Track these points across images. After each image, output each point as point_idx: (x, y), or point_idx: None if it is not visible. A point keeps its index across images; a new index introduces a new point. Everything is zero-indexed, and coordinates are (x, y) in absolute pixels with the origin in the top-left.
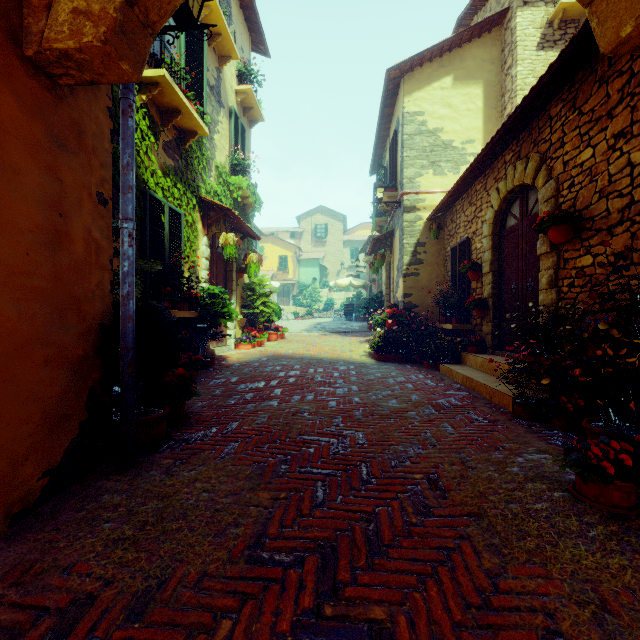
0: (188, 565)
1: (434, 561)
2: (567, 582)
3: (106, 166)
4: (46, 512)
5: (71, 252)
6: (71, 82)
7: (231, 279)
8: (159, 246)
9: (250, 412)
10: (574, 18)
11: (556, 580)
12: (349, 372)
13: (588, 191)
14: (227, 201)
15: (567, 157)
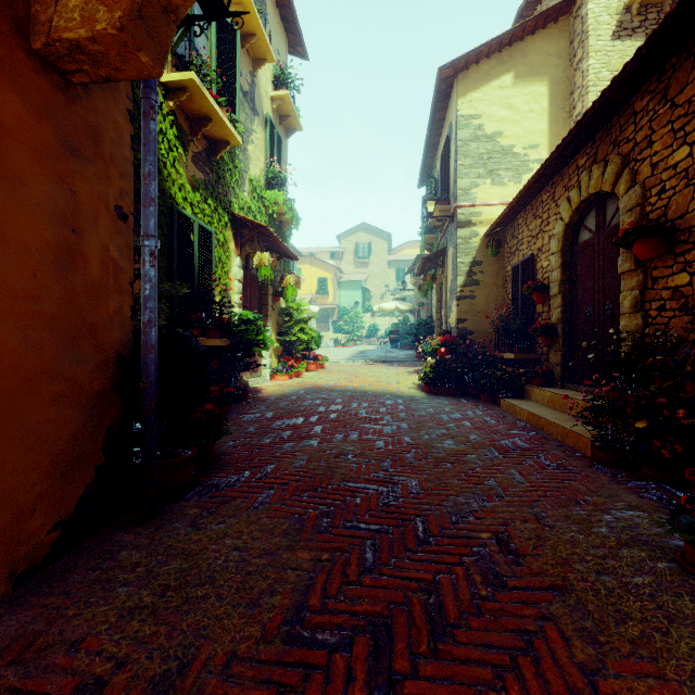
0: (215, 643)
1: (512, 649)
2: (687, 685)
3: (126, 176)
4: (56, 571)
5: (86, 273)
6: (85, 80)
7: (266, 303)
8: (188, 267)
9: (287, 453)
10: (656, 1)
11: (672, 682)
12: (397, 407)
13: (683, 197)
14: (262, 218)
15: (656, 158)
